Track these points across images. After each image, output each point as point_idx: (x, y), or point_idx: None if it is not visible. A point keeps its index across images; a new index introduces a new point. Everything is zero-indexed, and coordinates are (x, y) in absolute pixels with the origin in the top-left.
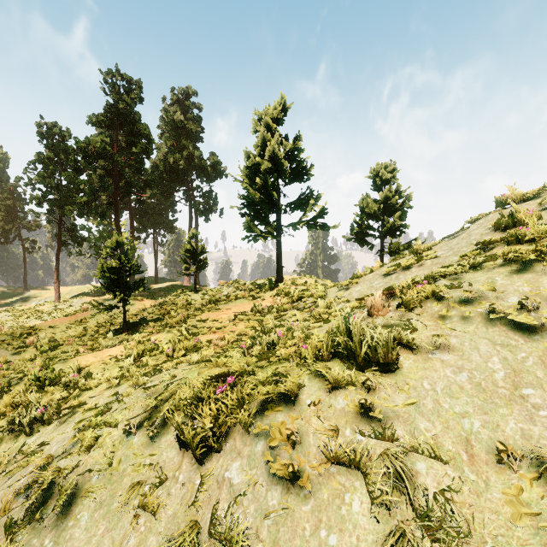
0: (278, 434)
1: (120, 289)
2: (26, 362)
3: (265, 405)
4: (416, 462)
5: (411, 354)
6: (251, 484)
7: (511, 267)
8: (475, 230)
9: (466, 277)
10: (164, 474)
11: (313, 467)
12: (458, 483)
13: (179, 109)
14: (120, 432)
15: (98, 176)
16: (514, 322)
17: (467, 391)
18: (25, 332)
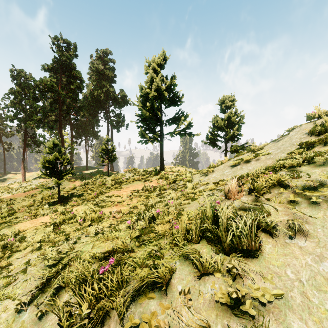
0: None
1: (56, 175)
2: None
3: (139, 289)
4: None
5: (269, 238)
6: None
7: None
8: (294, 135)
9: (302, 169)
10: None
11: None
12: None
13: (101, 63)
14: (14, 306)
15: (49, 103)
16: None
17: None
18: None
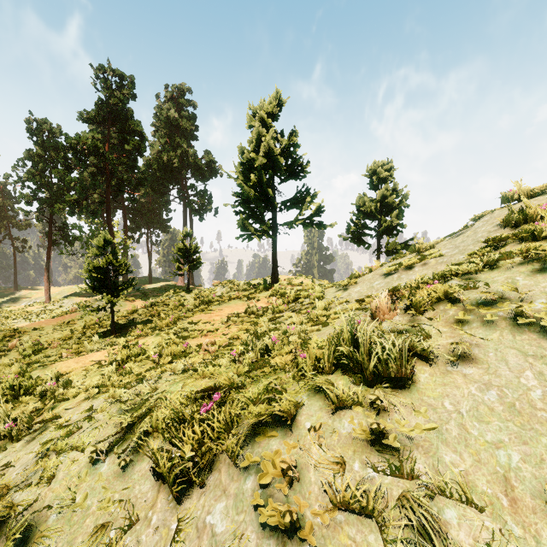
0: (271, 468)
1: (108, 289)
2: (5, 368)
3: (256, 428)
4: (444, 509)
5: (426, 366)
6: (238, 535)
7: (532, 265)
8: (481, 227)
9: (481, 277)
10: (134, 515)
11: (315, 514)
12: (501, 540)
13: (173, 107)
14: (87, 457)
15: (90, 174)
16: (546, 329)
17: (498, 414)
18: (8, 335)
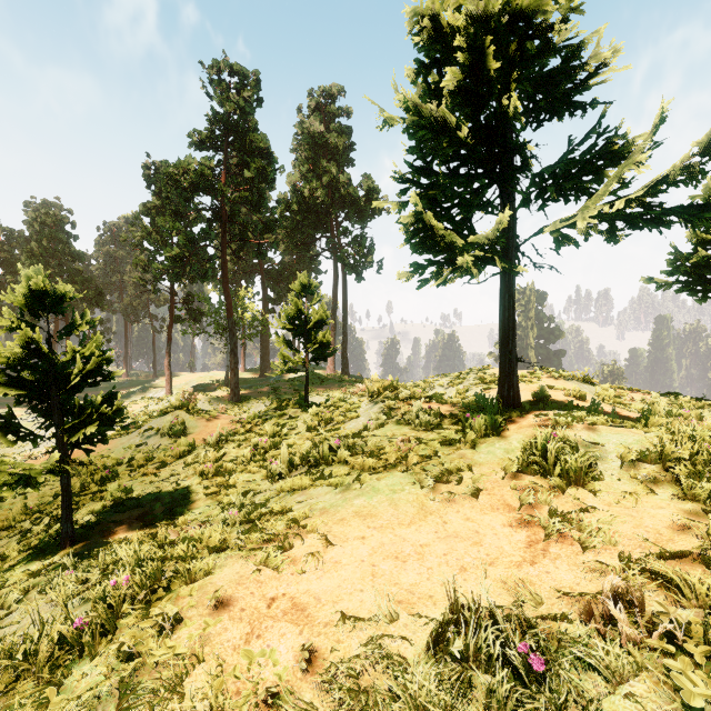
0: None
1: (52, 425)
2: None
3: None
4: None
5: None
6: None
7: None
8: None
9: None
10: None
11: None
12: None
13: (320, 120)
14: None
15: (207, 222)
16: None
17: None
18: None
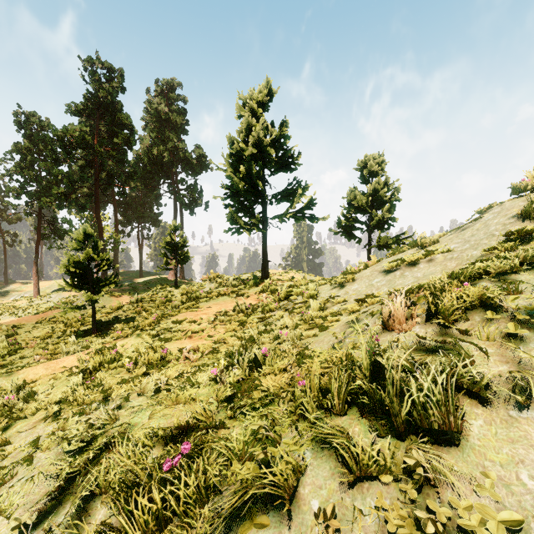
0: None
1: (89, 286)
2: None
3: (239, 507)
4: None
5: (477, 407)
6: None
7: None
8: (492, 219)
9: (519, 278)
10: None
11: None
12: None
13: (164, 101)
14: (6, 531)
15: (78, 167)
16: None
17: None
18: None
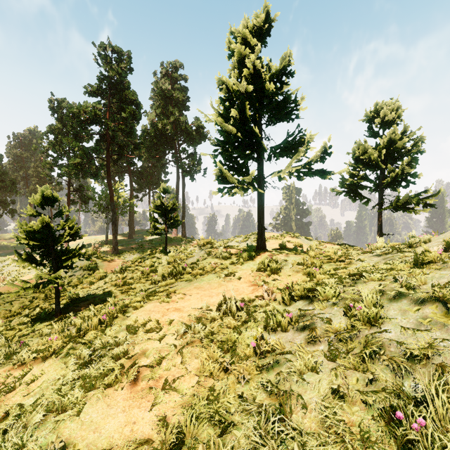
0: None
1: (50, 260)
2: None
3: None
4: None
5: None
6: None
7: None
8: None
9: None
10: None
11: None
12: None
13: (168, 81)
14: None
15: (95, 141)
16: None
17: None
18: None
